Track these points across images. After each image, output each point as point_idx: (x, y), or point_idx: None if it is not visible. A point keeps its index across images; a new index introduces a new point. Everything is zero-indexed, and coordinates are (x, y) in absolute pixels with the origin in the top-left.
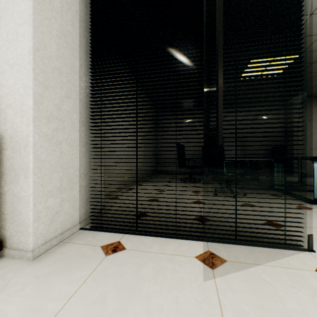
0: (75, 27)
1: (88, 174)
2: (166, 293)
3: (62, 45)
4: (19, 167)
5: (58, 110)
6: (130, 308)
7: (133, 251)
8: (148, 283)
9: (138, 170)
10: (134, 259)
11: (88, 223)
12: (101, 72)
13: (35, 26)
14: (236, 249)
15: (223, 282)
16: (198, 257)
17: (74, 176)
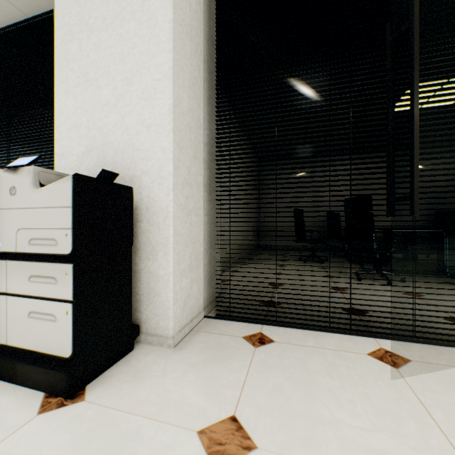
0: (200, 72)
1: (209, 250)
2: (350, 389)
3: (191, 97)
4: (156, 241)
5: (188, 174)
6: (316, 400)
7: (285, 344)
8: (323, 378)
9: (279, 245)
10: (291, 352)
11: (210, 311)
12: (229, 124)
13: (174, 80)
14: (418, 348)
15: (415, 382)
16: (371, 354)
17: (199, 252)
